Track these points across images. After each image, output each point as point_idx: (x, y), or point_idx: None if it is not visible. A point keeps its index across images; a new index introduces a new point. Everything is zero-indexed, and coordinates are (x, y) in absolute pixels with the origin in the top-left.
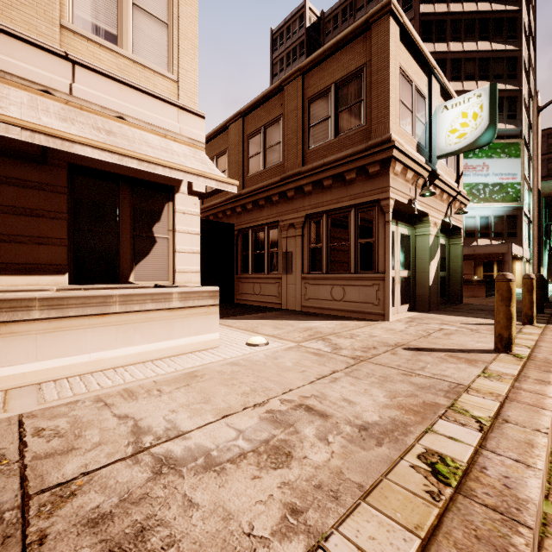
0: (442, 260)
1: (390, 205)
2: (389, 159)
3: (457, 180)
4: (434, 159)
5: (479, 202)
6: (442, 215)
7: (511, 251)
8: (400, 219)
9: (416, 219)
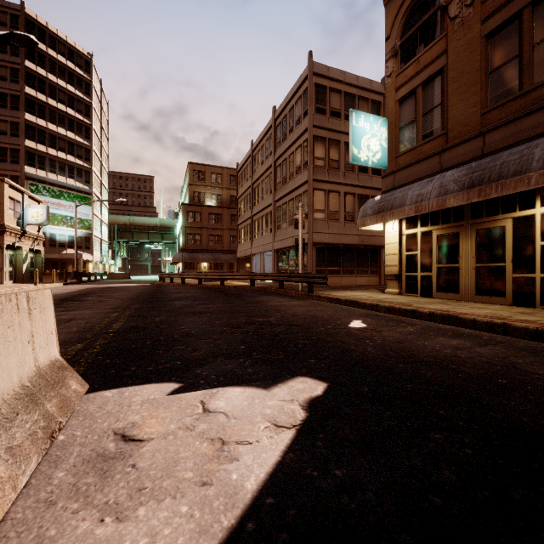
0: (32, 263)
1: (5, 246)
2: (5, 231)
3: (39, 230)
4: (25, 225)
5: (68, 227)
6: (30, 246)
7: (82, 258)
8: (9, 248)
9: (17, 248)
